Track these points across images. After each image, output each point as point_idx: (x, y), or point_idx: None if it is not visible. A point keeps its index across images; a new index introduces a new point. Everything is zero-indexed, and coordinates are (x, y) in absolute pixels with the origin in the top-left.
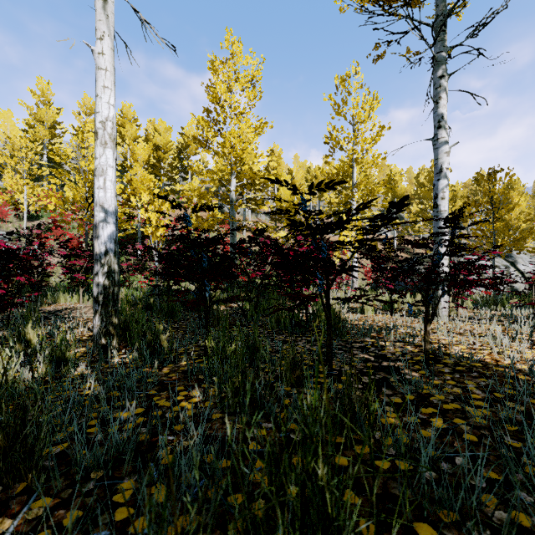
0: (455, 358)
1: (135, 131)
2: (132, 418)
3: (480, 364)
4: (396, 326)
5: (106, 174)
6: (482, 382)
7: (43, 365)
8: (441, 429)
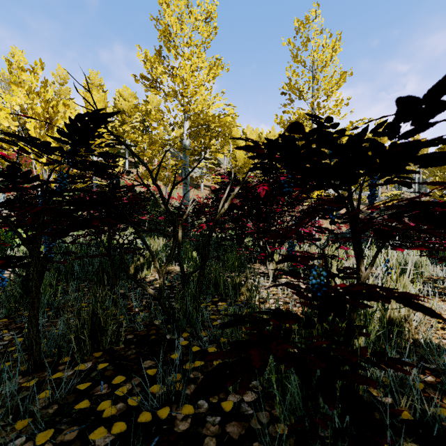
0: None
1: (101, 96)
2: None
3: None
4: None
5: None
6: None
7: None
8: None
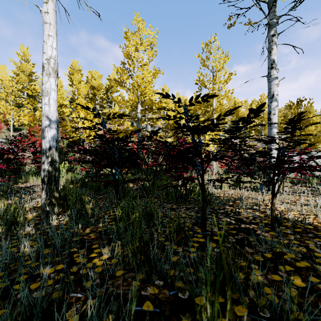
0: (291, 221)
1: (80, 77)
2: (53, 274)
3: (311, 227)
4: (244, 197)
5: (50, 94)
6: (319, 242)
7: (0, 227)
8: (302, 287)
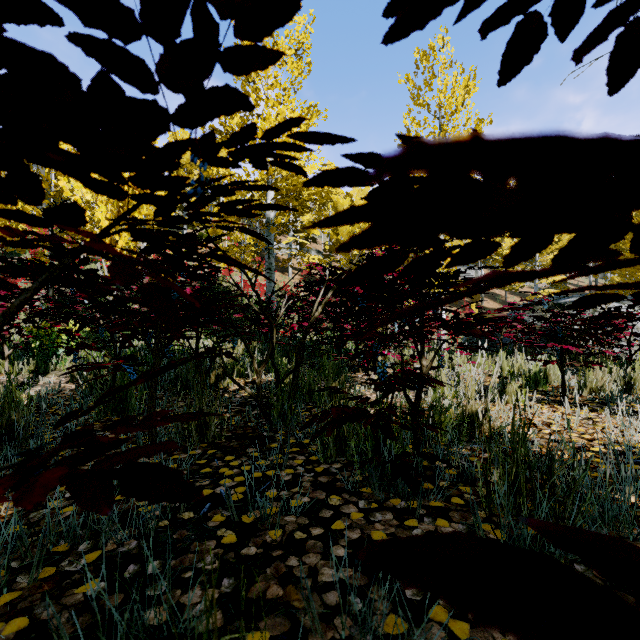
0: None
1: None
2: None
3: None
4: (634, 450)
5: None
6: None
7: None
8: None
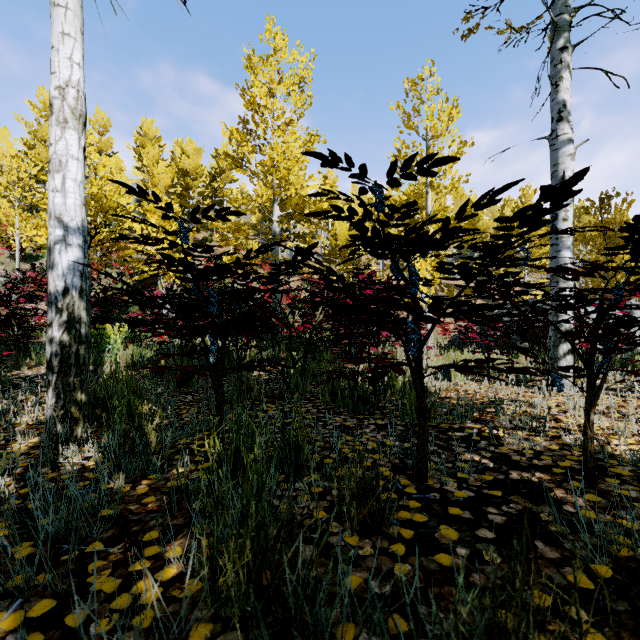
0: (628, 463)
1: (157, 153)
2: (12, 637)
3: None
4: (503, 400)
5: (66, 169)
6: None
7: None
8: None
